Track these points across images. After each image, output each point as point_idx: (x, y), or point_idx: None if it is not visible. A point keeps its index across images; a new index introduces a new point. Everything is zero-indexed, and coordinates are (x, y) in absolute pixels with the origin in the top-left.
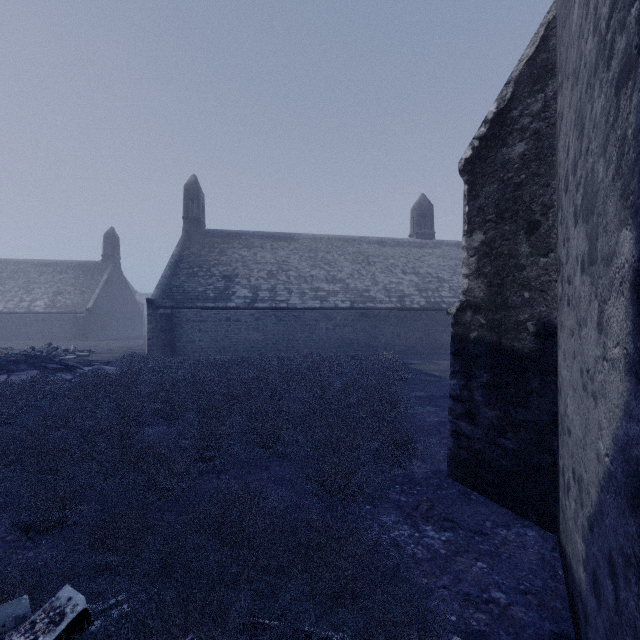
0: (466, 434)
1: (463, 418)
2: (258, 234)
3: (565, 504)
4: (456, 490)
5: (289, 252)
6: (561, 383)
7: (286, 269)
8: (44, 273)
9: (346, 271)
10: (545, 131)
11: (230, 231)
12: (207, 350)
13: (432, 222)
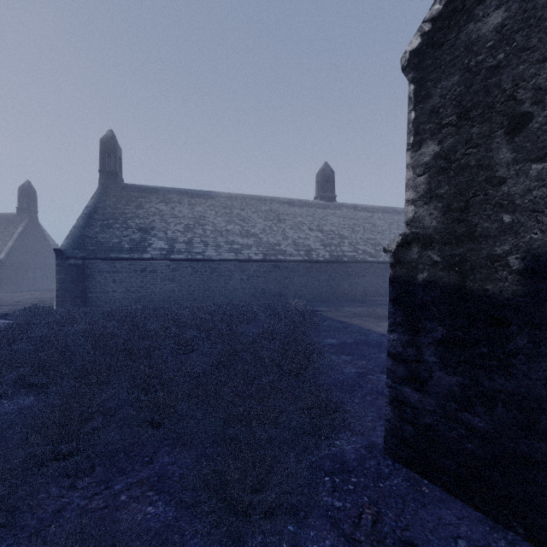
0: (412, 403)
1: (407, 383)
2: (176, 190)
3: None
4: (401, 478)
5: (206, 208)
6: None
7: (203, 223)
8: None
9: (259, 227)
10: None
11: (148, 186)
12: (121, 301)
13: (334, 187)
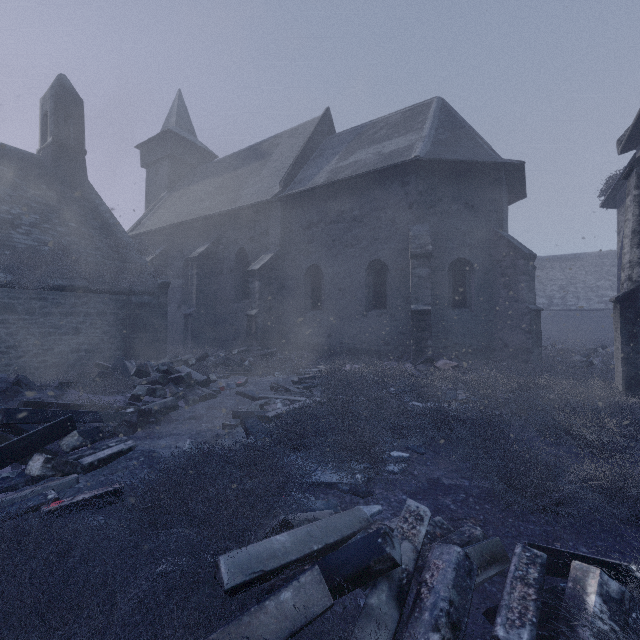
0: None
1: None
2: (547, 258)
3: None
4: None
5: (575, 269)
6: None
7: (573, 283)
8: None
9: None
10: None
11: None
12: None
13: None
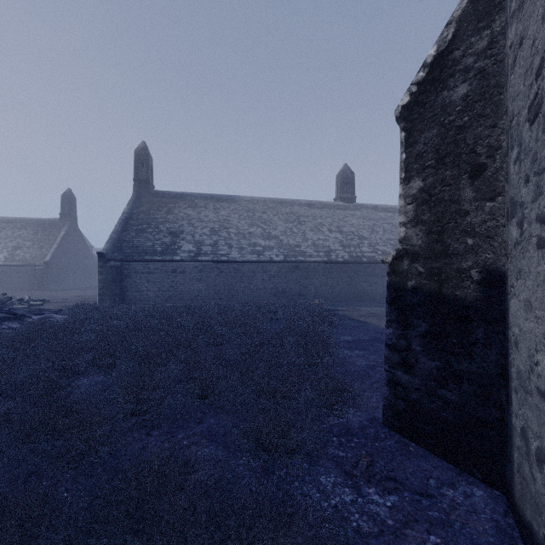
0: (403, 384)
1: (400, 367)
2: (202, 196)
3: (531, 473)
4: (394, 441)
5: (230, 212)
6: (519, 335)
7: (227, 227)
8: (4, 229)
9: (280, 229)
10: (491, 69)
11: (177, 192)
12: (154, 299)
13: (353, 188)
